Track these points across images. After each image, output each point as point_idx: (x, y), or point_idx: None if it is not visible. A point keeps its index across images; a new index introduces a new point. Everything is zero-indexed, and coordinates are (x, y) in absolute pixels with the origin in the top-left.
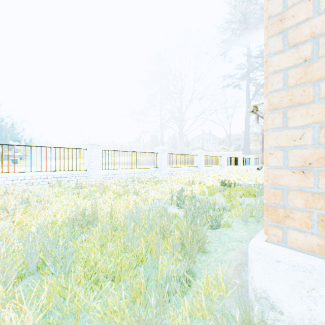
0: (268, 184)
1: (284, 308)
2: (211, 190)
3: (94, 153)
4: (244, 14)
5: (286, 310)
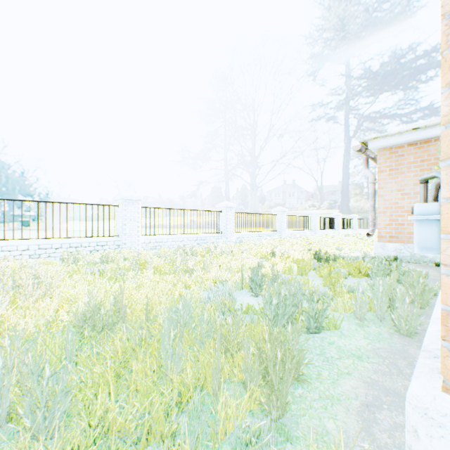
0: None
1: None
2: (301, 267)
3: (129, 211)
4: (342, 18)
5: None
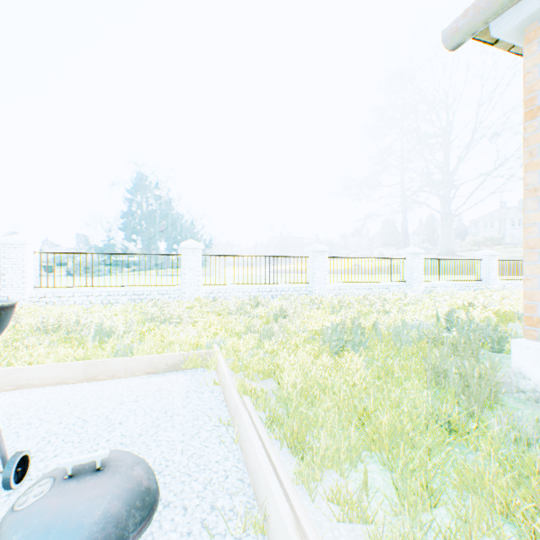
0: (526, 300)
1: (530, 376)
2: (501, 317)
3: (317, 261)
4: None
5: (532, 377)
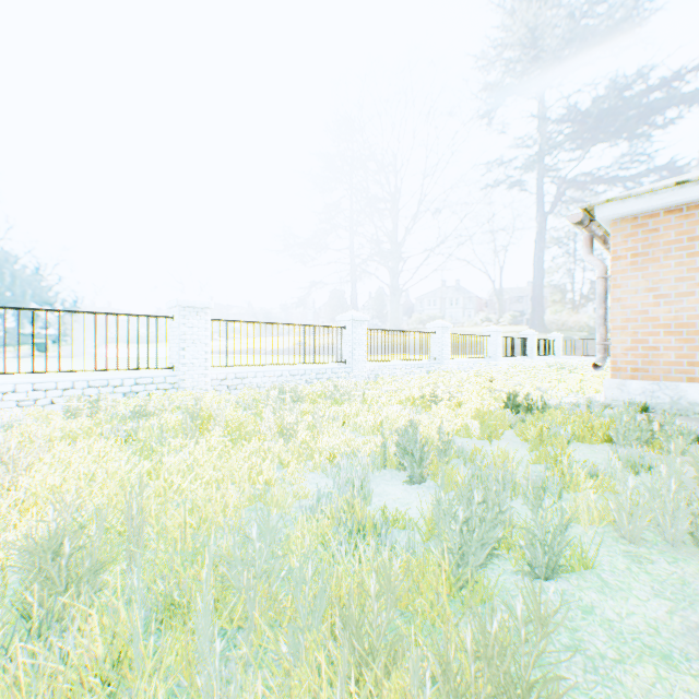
0: None
1: None
2: (488, 425)
3: (191, 326)
4: (536, 23)
5: None
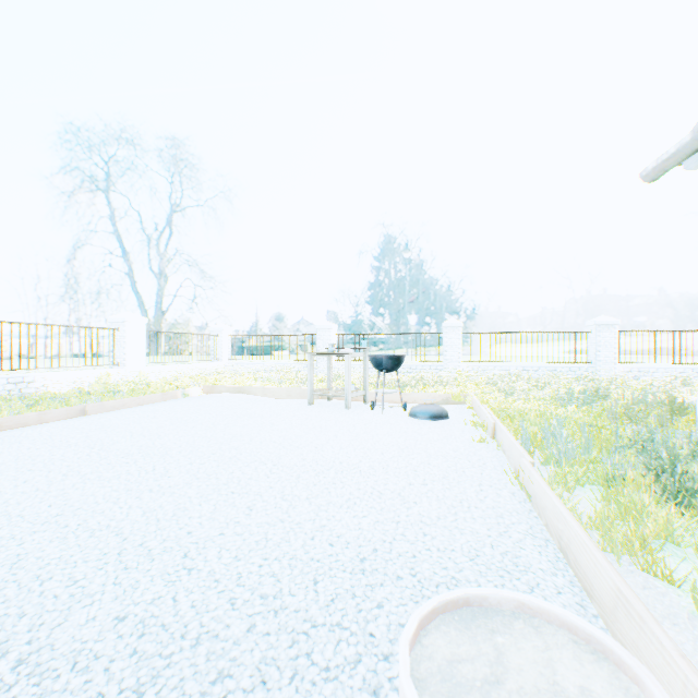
0: None
1: None
2: None
3: (602, 337)
4: None
5: None
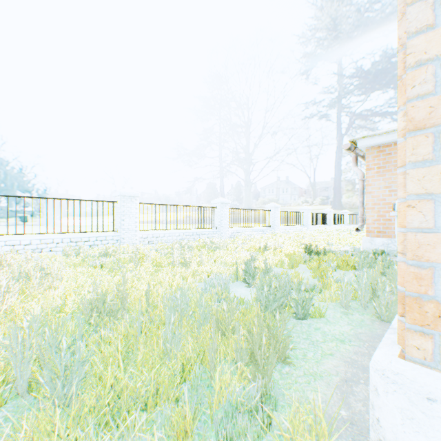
0: (406, 258)
1: None
2: (292, 260)
3: (127, 207)
4: (334, 18)
5: None
